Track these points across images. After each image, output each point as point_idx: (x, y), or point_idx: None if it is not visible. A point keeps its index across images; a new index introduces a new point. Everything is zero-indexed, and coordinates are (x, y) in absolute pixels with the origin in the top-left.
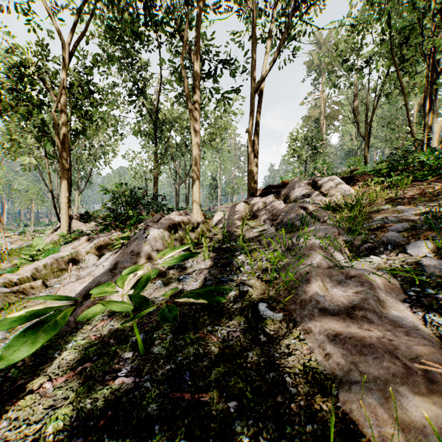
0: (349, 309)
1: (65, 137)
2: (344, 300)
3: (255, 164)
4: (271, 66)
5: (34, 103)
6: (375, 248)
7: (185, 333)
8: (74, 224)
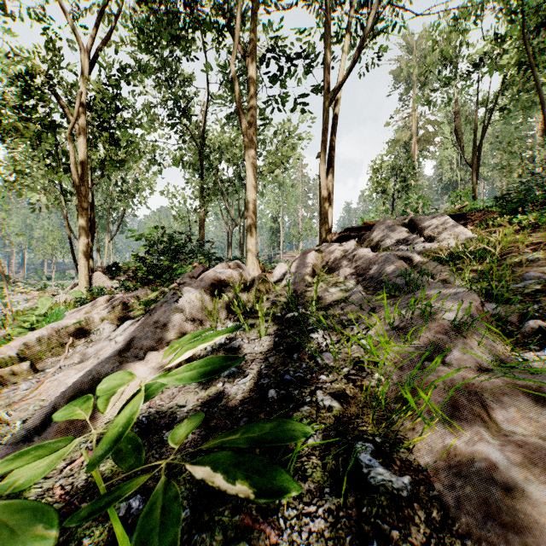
0: None
1: (84, 167)
2: None
3: (329, 200)
4: (352, 68)
5: (45, 124)
6: None
7: (215, 508)
8: (95, 278)
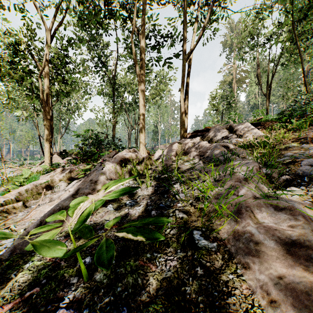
0: (287, 245)
1: (48, 96)
2: (278, 233)
3: (185, 115)
4: (198, 41)
5: (25, 71)
6: (292, 180)
7: (126, 260)
8: (54, 158)
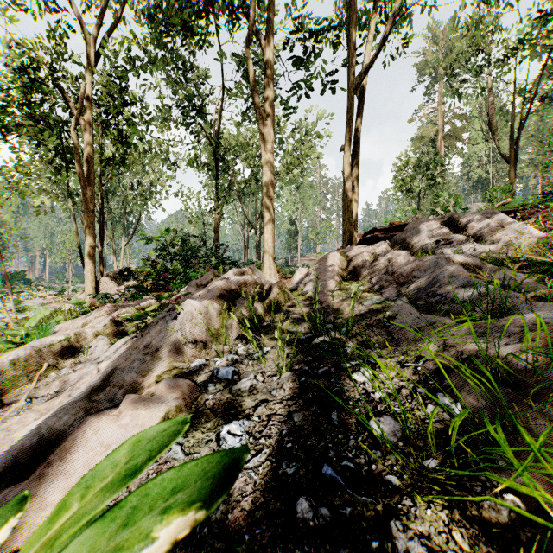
0: None
1: (91, 166)
2: None
3: (353, 198)
4: (381, 48)
5: (51, 121)
6: None
7: None
8: (102, 284)
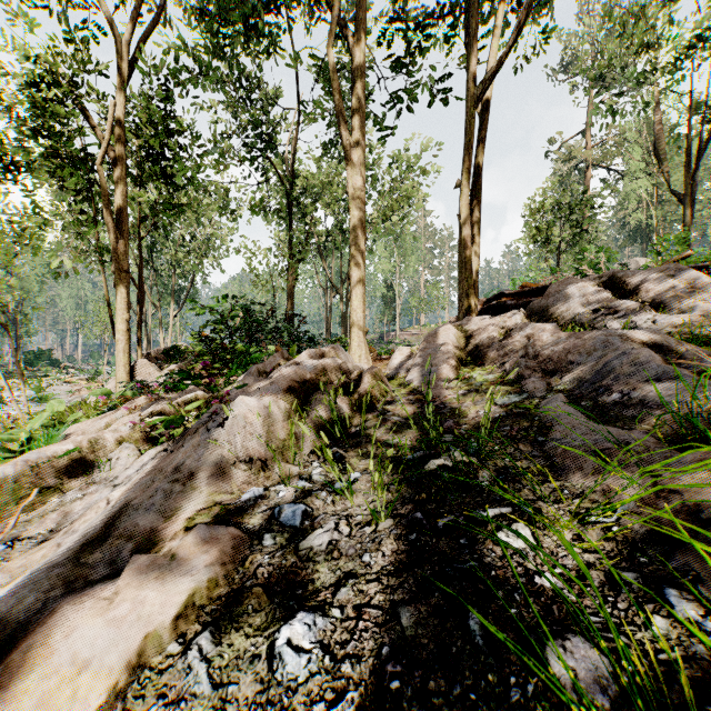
0: None
1: (124, 213)
2: None
3: (473, 251)
4: (512, 45)
5: (73, 155)
6: None
7: None
8: (139, 368)
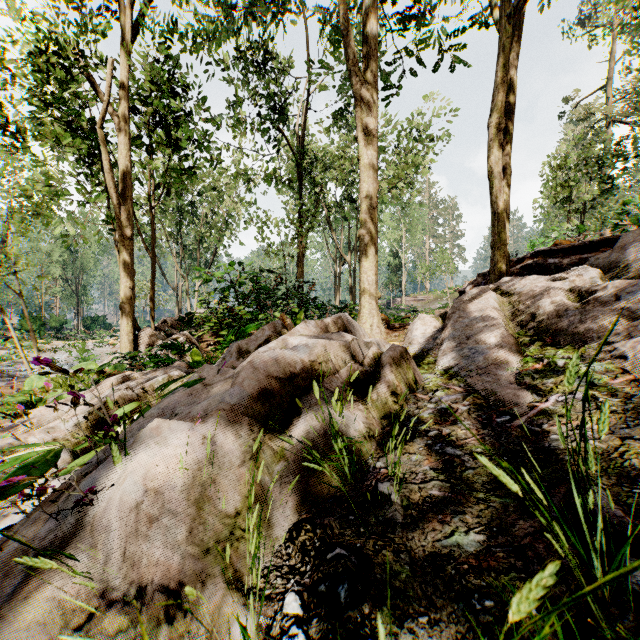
0: None
1: (127, 178)
2: None
3: (506, 201)
4: None
5: (83, 125)
6: None
7: None
8: (143, 337)
